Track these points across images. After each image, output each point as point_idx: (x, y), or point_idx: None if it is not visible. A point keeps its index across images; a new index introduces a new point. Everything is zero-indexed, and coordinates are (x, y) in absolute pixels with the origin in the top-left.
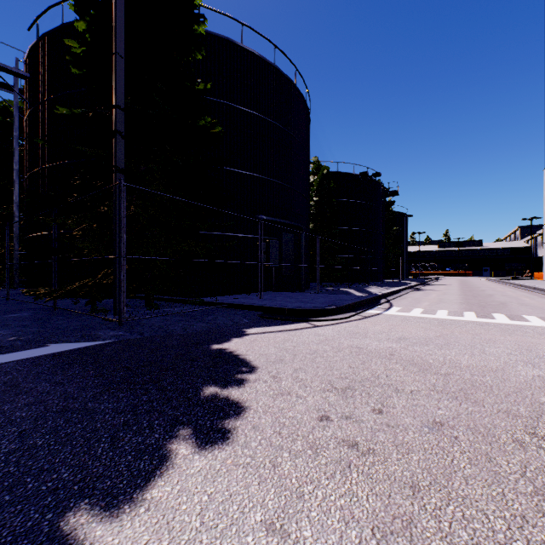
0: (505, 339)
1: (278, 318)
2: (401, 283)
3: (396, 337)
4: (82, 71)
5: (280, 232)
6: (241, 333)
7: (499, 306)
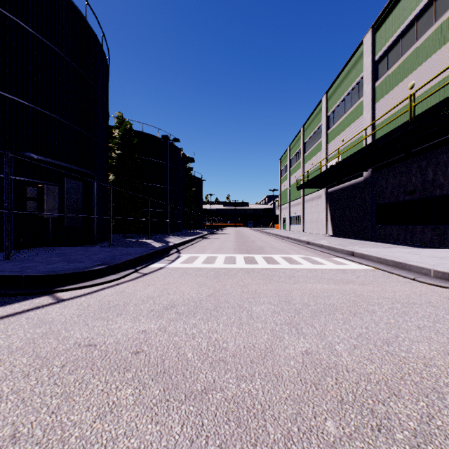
0: (267, 288)
1: (2, 292)
2: (197, 233)
3: (163, 306)
4: None
5: (62, 178)
6: None
7: (259, 251)
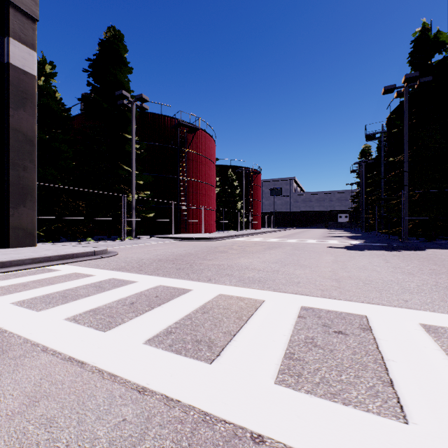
0: None
1: None
2: None
3: None
4: None
5: None
6: (447, 249)
7: None
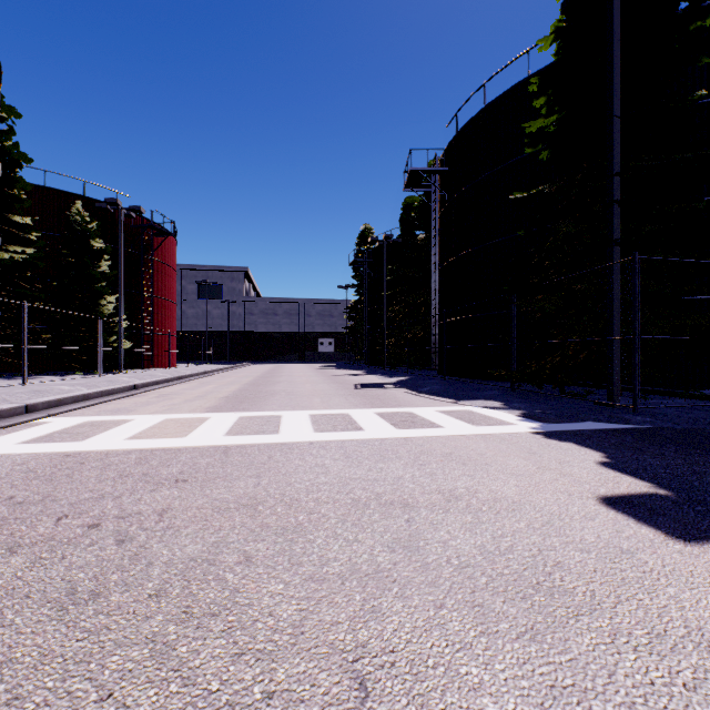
0: None
1: None
2: None
3: None
4: (535, 148)
5: None
6: None
7: None
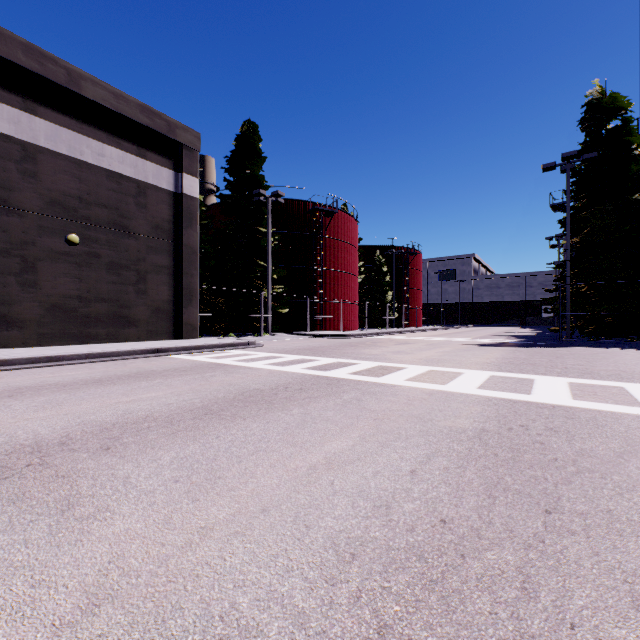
0: None
1: None
2: None
3: None
4: None
5: None
6: (596, 347)
7: None
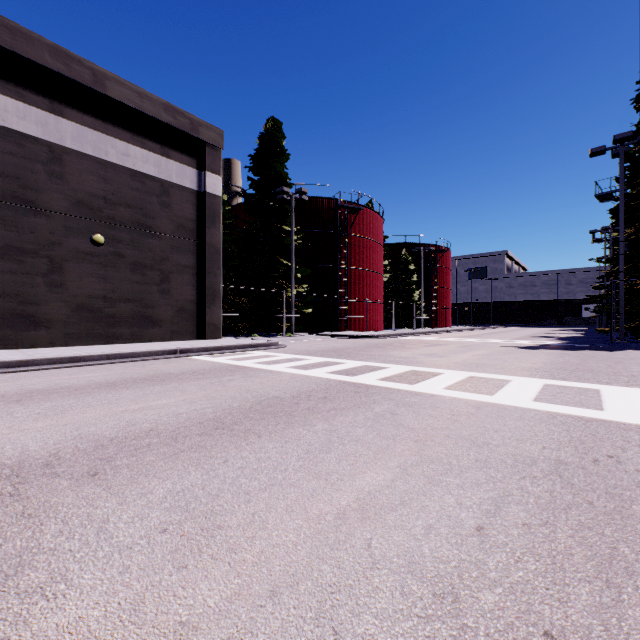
0: None
1: None
2: None
3: None
4: None
5: None
6: None
7: None
